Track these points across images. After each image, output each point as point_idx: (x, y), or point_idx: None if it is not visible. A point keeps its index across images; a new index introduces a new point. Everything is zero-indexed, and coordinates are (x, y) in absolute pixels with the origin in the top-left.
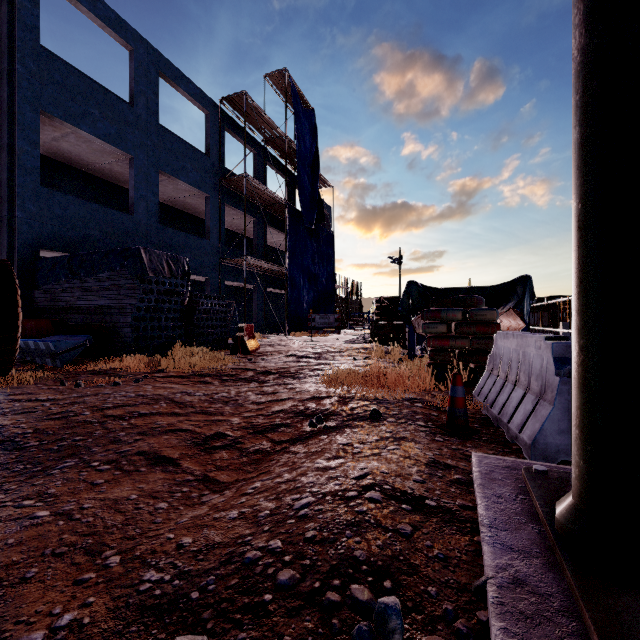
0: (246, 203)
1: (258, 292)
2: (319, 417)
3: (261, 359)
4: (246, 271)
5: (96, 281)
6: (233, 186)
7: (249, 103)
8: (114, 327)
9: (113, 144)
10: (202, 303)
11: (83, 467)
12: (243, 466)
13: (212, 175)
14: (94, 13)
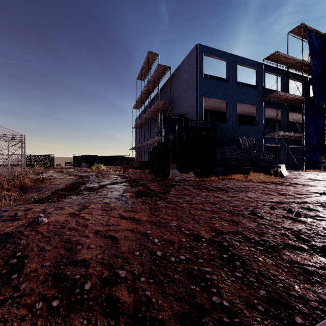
0: (276, 104)
1: (283, 148)
2: (323, 192)
3: (290, 180)
4: (276, 138)
5: (223, 150)
6: (269, 98)
7: (279, 55)
8: (230, 165)
9: (222, 99)
10: (260, 156)
11: (254, 193)
12: (296, 199)
13: (258, 96)
14: (216, 56)
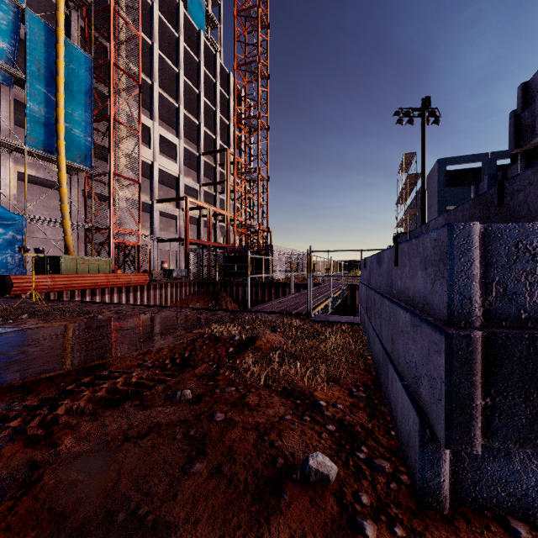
0: None
1: None
2: None
3: None
4: None
5: None
6: None
7: None
8: None
9: None
10: None
11: None
12: None
13: None
14: (464, 162)
